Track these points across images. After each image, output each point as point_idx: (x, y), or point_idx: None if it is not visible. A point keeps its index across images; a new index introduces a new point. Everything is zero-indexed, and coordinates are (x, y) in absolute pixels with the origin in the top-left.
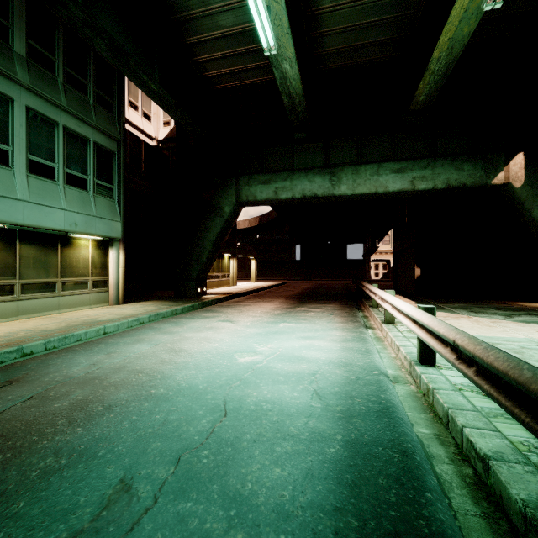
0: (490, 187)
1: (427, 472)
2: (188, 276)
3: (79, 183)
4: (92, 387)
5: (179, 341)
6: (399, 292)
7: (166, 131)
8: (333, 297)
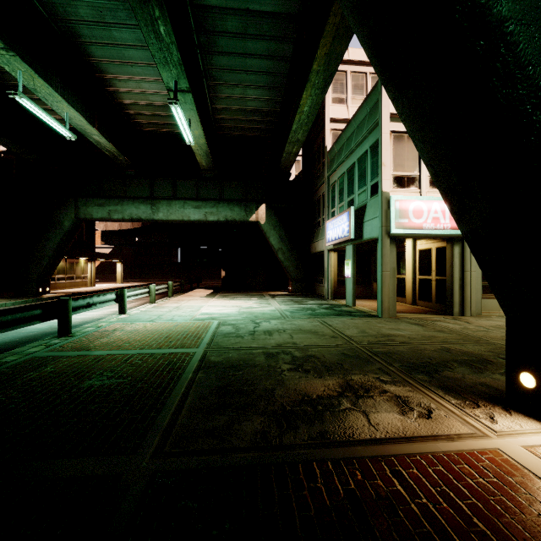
0: (252, 222)
1: None
2: (29, 278)
3: None
4: None
5: None
6: (221, 288)
7: None
8: (166, 292)
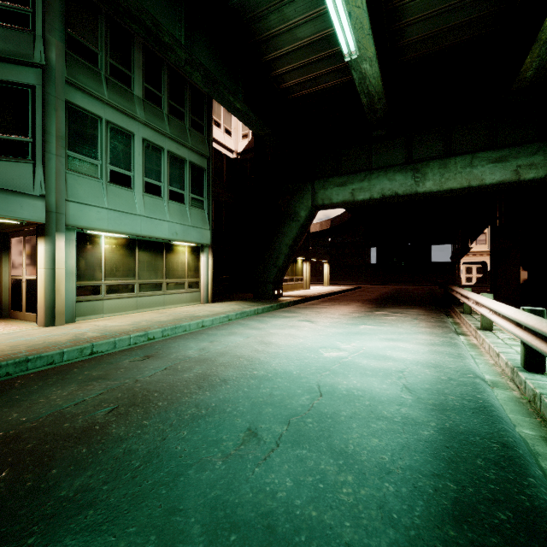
0: None
1: (531, 464)
2: (266, 278)
3: (178, 198)
4: (206, 365)
5: (267, 336)
6: (499, 299)
7: (245, 143)
8: (416, 302)
